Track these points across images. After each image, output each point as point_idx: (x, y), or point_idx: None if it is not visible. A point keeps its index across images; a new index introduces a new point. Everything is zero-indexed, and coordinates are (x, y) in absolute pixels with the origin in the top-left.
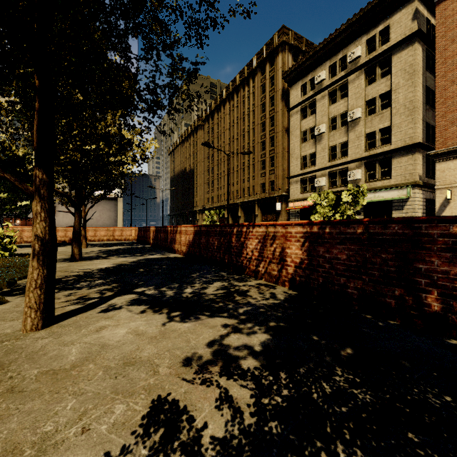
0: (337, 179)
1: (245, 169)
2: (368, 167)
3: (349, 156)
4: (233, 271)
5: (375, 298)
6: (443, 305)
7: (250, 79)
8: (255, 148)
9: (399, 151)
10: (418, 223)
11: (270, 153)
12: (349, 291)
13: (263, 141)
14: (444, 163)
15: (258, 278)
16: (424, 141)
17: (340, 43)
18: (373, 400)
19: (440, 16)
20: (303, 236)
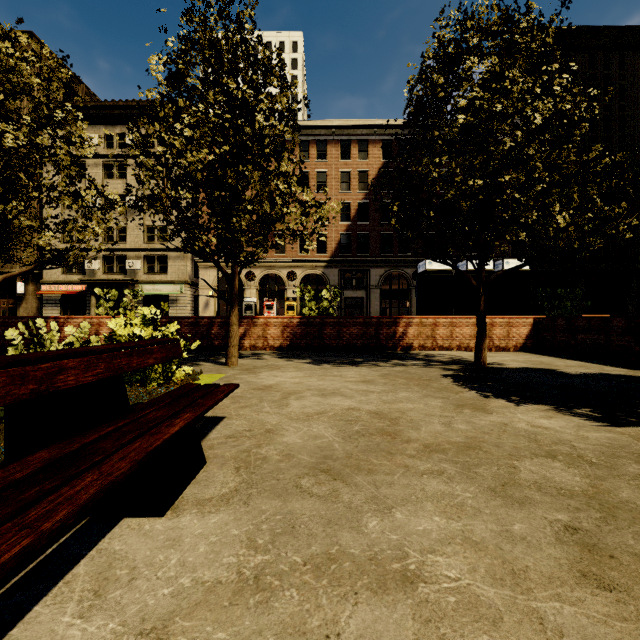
0: (115, 265)
1: None
2: (148, 259)
3: (129, 243)
4: None
5: None
6: None
7: None
8: None
9: (174, 251)
10: None
11: None
12: None
13: None
14: (205, 269)
15: None
16: None
17: (119, 117)
18: None
19: None
20: None
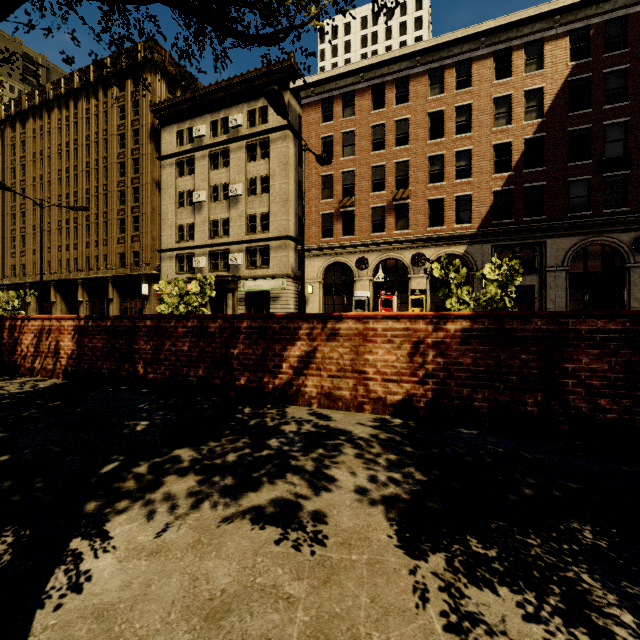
0: (219, 261)
1: (92, 227)
2: (250, 252)
3: (231, 236)
4: (6, 373)
5: (117, 373)
6: (144, 369)
7: (101, 89)
8: (109, 198)
9: (276, 240)
10: (135, 319)
11: (134, 211)
12: (104, 372)
13: (121, 190)
14: (308, 259)
15: (34, 376)
16: (297, 234)
17: (222, 100)
18: (39, 415)
19: (305, 119)
20: (74, 329)
